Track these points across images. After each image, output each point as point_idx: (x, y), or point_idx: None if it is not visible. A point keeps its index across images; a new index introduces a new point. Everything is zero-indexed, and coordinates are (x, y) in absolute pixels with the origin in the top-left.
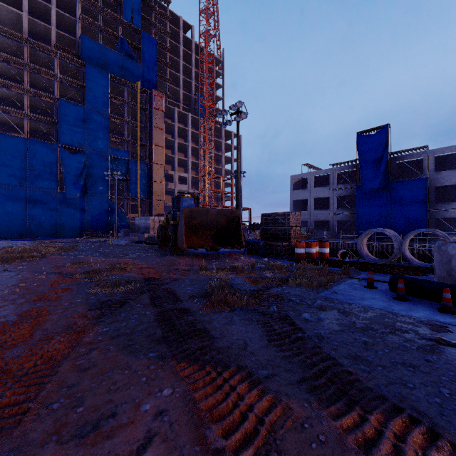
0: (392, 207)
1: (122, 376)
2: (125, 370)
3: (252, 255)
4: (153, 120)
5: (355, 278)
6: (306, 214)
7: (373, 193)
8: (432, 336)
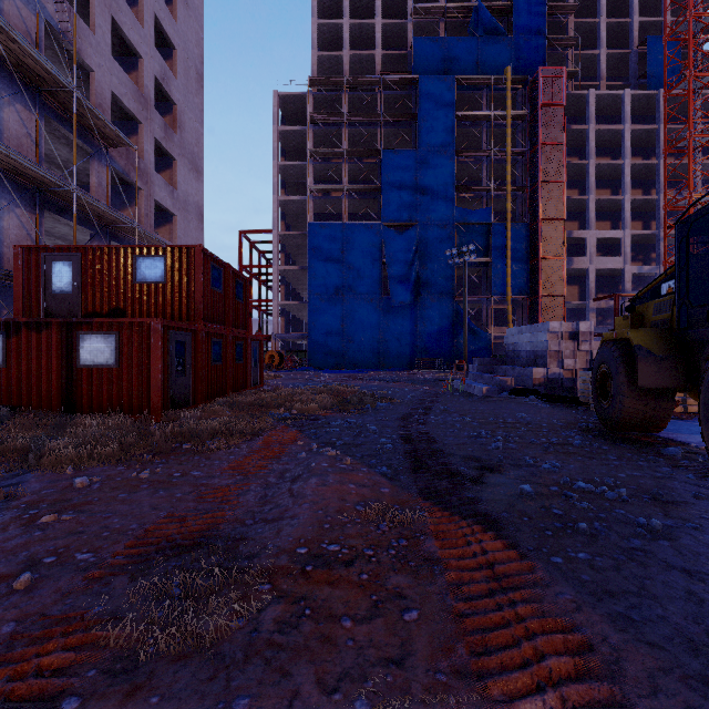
0: None
1: None
2: None
3: None
4: (539, 132)
5: None
6: None
7: None
8: None
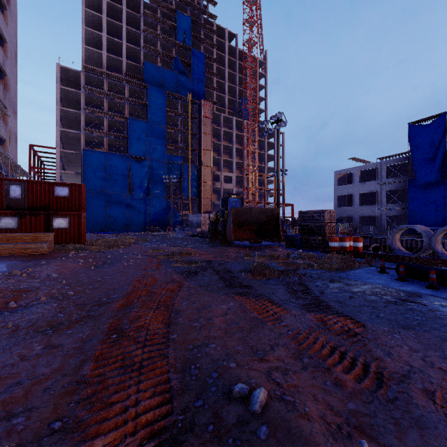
0: None
1: (209, 298)
2: (209, 297)
3: (290, 248)
4: (202, 127)
5: (374, 267)
6: (351, 209)
7: (428, 186)
8: (403, 298)
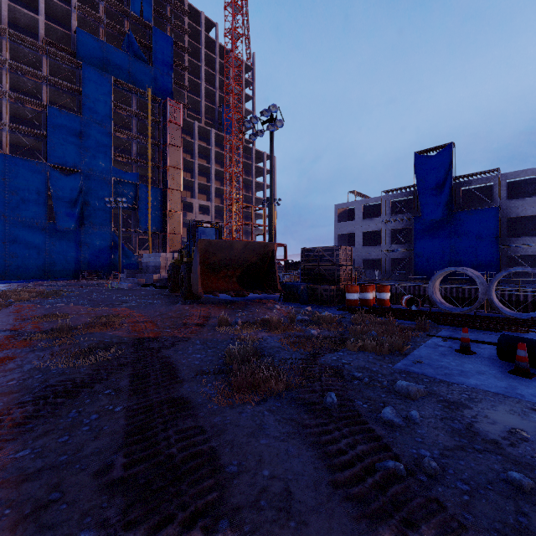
0: (457, 243)
1: None
2: None
3: (290, 302)
4: (168, 136)
5: (436, 337)
6: (354, 250)
7: (434, 225)
8: None
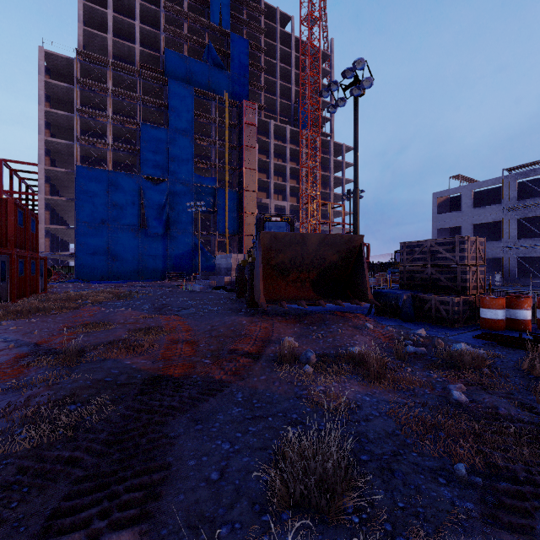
0: None
1: None
2: None
3: (385, 317)
4: (244, 138)
5: None
6: None
7: None
8: None
